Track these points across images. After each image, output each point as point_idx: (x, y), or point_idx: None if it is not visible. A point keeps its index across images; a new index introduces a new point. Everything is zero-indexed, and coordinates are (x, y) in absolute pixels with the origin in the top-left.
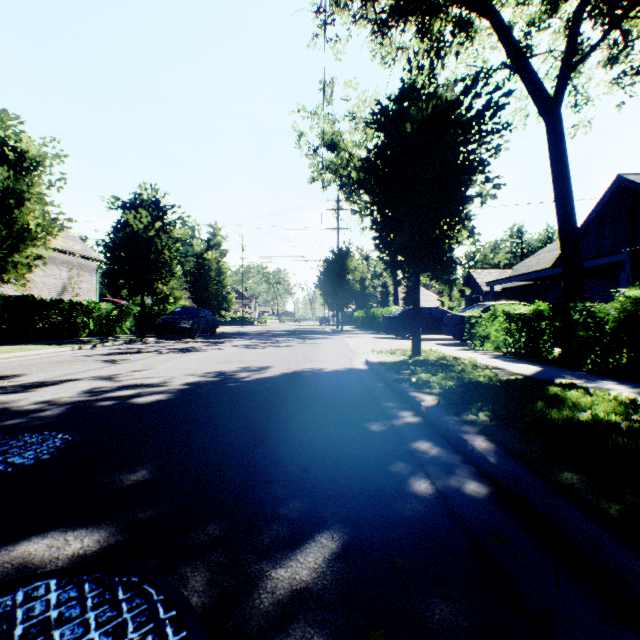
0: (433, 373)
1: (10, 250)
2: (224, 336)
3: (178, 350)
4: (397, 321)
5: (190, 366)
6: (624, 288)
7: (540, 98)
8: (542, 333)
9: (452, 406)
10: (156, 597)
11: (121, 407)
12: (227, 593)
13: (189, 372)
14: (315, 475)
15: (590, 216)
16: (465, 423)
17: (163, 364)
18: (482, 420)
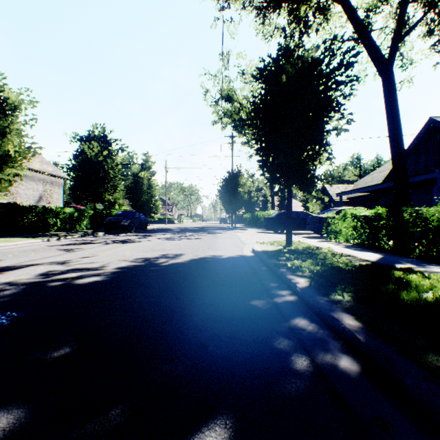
0: (303, 259)
1: None
2: (152, 231)
3: (118, 241)
4: (274, 221)
5: (124, 253)
6: (436, 197)
7: (378, 60)
8: (381, 229)
9: (321, 287)
10: None
11: (64, 287)
12: None
13: (122, 258)
14: (212, 352)
15: (410, 147)
16: (334, 303)
17: (105, 252)
18: (347, 300)
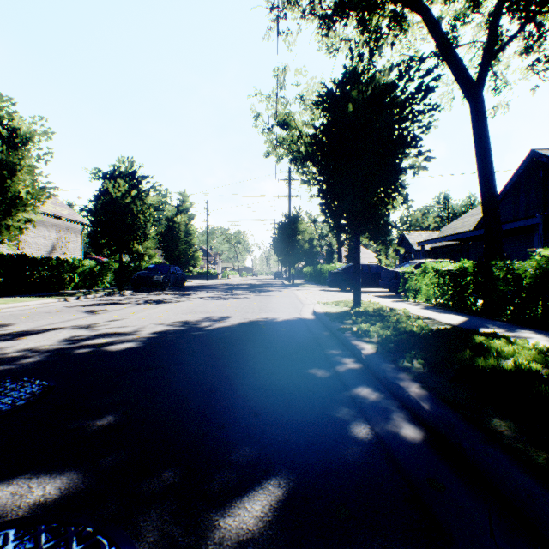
0: (372, 323)
1: (3, 215)
2: (191, 289)
3: (150, 301)
4: (340, 276)
5: (159, 316)
6: (537, 247)
7: (465, 82)
8: (467, 287)
9: (389, 354)
10: (108, 548)
11: (95, 354)
12: (176, 544)
13: (158, 321)
14: (265, 420)
15: (507, 185)
16: (401, 370)
17: (136, 314)
18: (416, 367)
